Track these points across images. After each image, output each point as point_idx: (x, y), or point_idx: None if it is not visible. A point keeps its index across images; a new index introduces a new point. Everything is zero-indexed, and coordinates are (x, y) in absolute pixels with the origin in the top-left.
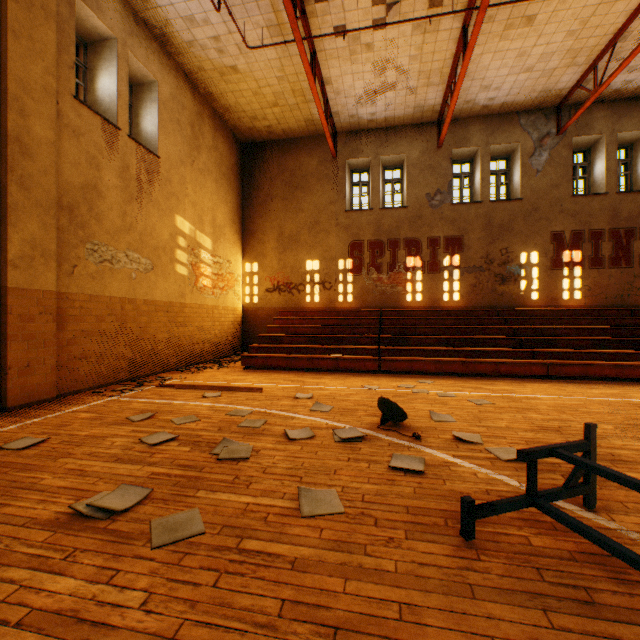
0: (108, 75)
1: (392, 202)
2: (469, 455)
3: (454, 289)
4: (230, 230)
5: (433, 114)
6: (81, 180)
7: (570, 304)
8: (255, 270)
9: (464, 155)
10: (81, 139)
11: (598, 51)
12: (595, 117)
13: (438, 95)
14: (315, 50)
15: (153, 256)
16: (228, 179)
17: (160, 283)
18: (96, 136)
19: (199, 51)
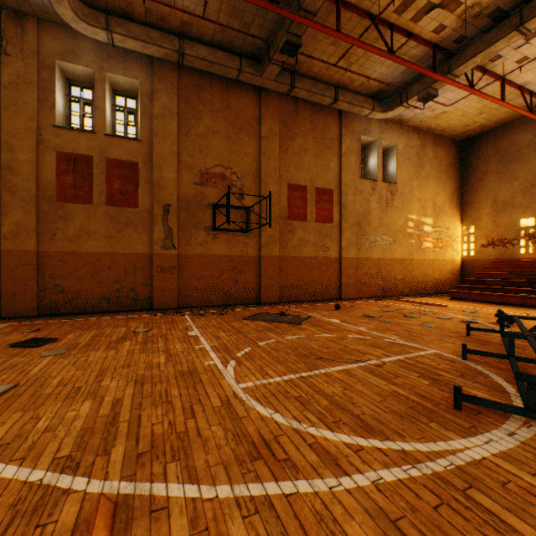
0: (372, 157)
1: None
2: None
3: None
4: (448, 207)
5: None
6: (362, 210)
7: None
8: (471, 231)
9: None
10: (362, 193)
11: None
12: None
13: None
14: (503, 78)
15: (393, 236)
16: (446, 173)
17: (397, 249)
18: (368, 189)
19: (419, 116)
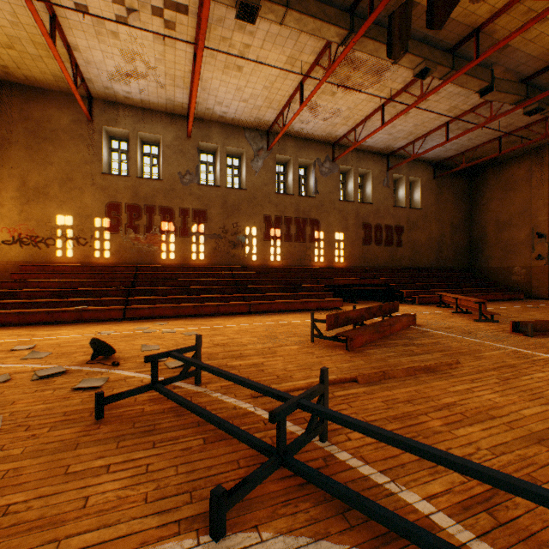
0: None
1: (151, 173)
2: (149, 369)
3: (201, 250)
4: None
5: (183, 110)
6: None
7: (275, 264)
8: None
9: (209, 148)
10: None
11: (283, 104)
12: (288, 145)
13: (185, 96)
14: (56, 14)
15: None
16: None
17: None
18: None
19: None
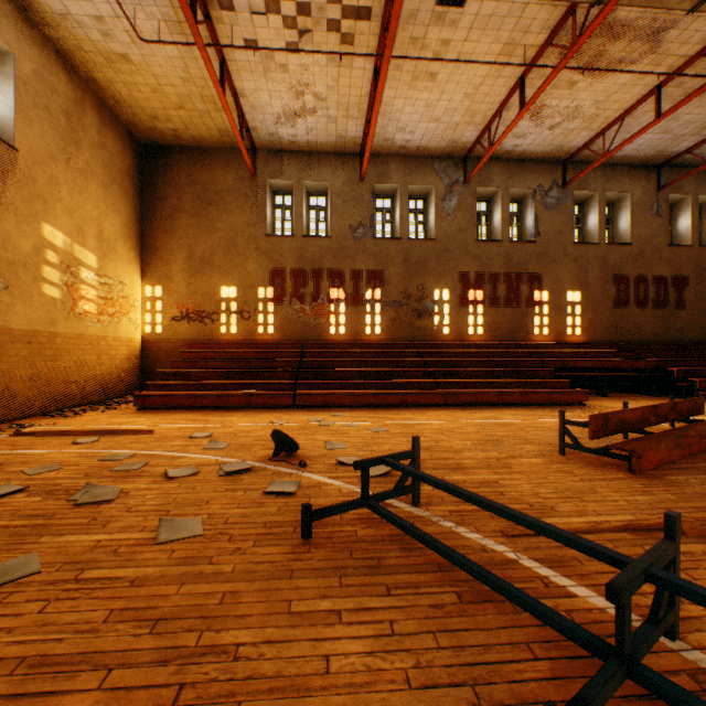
0: None
1: (317, 230)
2: (343, 475)
3: (376, 322)
4: (124, 246)
5: (356, 146)
6: None
7: (474, 339)
8: (158, 295)
9: (386, 191)
10: None
11: (490, 115)
12: (493, 172)
13: (358, 128)
14: (225, 58)
15: (7, 273)
16: (121, 184)
17: (18, 307)
18: None
19: (76, 28)
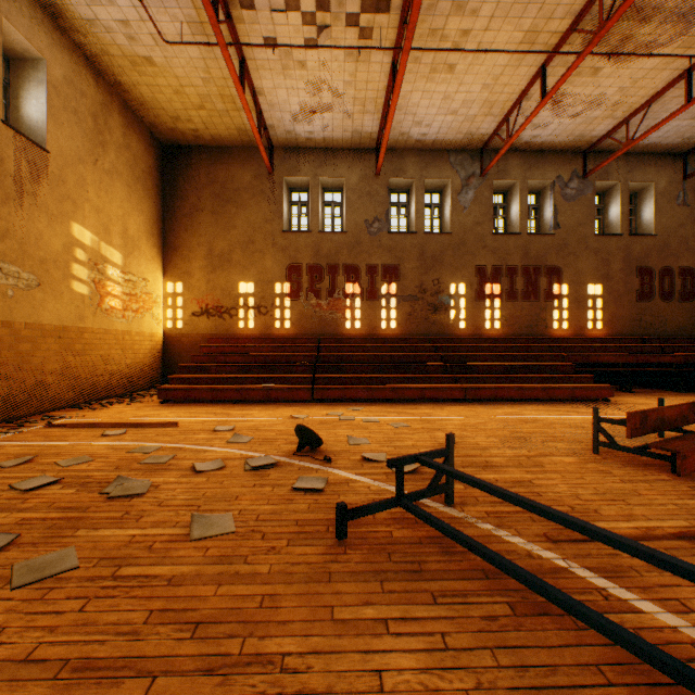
0: None
1: (332, 226)
2: (370, 472)
3: (391, 317)
4: (147, 243)
5: (371, 141)
6: None
7: (491, 333)
8: (179, 291)
9: (401, 185)
10: None
11: (509, 106)
12: (511, 164)
13: (375, 123)
14: (244, 57)
15: (39, 270)
16: (144, 184)
17: (49, 303)
18: None
19: (103, 33)
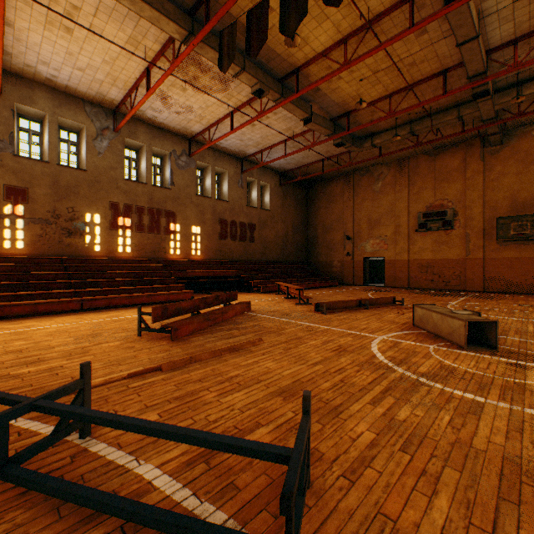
0: None
1: None
2: None
3: (18, 237)
4: None
5: None
6: None
7: (124, 256)
8: None
9: (33, 114)
10: None
11: (130, 86)
12: (140, 130)
13: None
14: None
15: None
16: None
17: None
18: None
19: None
